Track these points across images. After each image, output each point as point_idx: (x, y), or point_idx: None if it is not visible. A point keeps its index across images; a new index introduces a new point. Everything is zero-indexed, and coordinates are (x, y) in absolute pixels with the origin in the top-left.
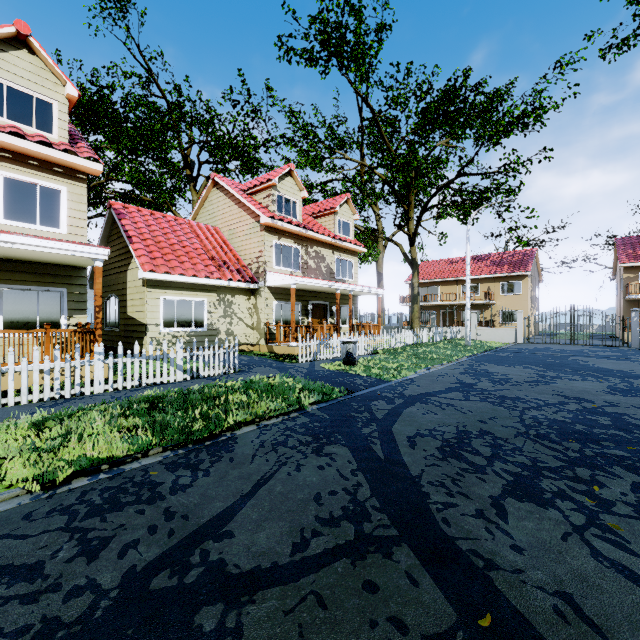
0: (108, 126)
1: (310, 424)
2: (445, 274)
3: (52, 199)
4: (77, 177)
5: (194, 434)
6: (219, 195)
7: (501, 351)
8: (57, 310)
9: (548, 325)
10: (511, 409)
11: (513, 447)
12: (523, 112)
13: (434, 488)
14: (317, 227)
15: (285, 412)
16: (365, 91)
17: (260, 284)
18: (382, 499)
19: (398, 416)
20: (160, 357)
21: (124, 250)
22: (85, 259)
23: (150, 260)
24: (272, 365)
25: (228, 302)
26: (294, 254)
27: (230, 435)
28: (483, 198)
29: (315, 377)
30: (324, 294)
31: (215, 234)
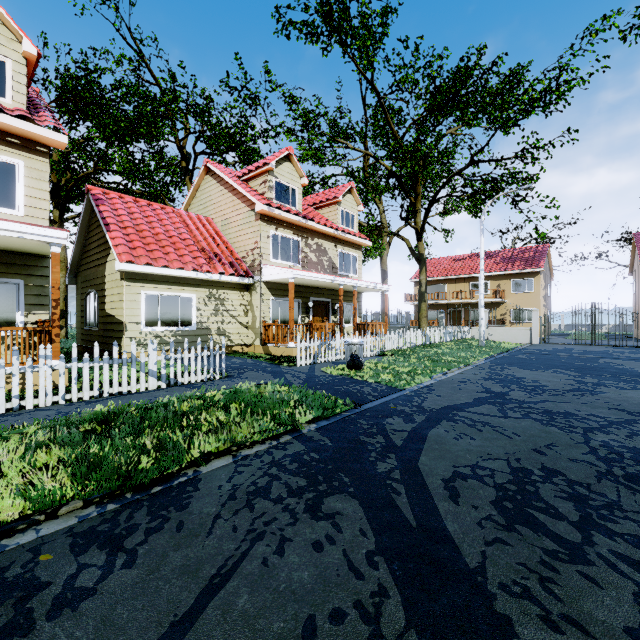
0: (97, 113)
1: (305, 455)
2: (452, 271)
3: (6, 175)
4: (37, 150)
5: (137, 476)
6: (212, 183)
7: (519, 352)
8: (12, 305)
9: (559, 325)
10: (569, 431)
11: (606, 501)
12: (547, 87)
13: (516, 603)
14: (318, 218)
15: (273, 435)
16: (371, 68)
17: (255, 279)
18: (428, 637)
19: (423, 442)
20: (127, 361)
21: (103, 240)
22: (40, 244)
23: (129, 250)
24: (266, 369)
25: (220, 298)
26: (293, 246)
27: (192, 474)
28: (497, 187)
29: (315, 384)
30: (326, 290)
31: (207, 225)
